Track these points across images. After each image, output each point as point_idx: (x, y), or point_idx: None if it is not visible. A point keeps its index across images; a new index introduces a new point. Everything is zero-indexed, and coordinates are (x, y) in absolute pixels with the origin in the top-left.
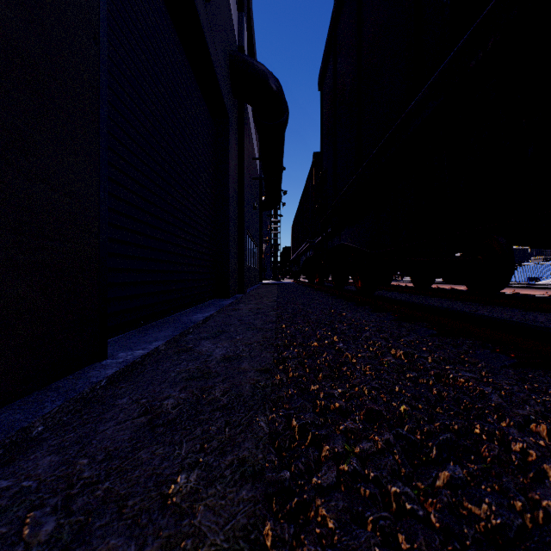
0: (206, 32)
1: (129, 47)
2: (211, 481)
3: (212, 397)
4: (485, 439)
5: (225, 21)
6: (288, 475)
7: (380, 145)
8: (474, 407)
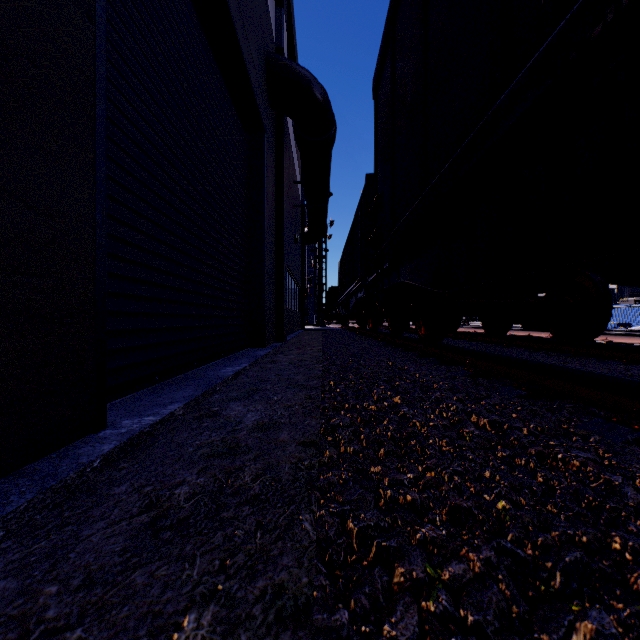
0: (237, 26)
1: (140, 37)
2: (232, 626)
3: (239, 483)
4: (635, 563)
5: (261, 17)
6: (347, 619)
7: (455, 156)
8: (605, 508)
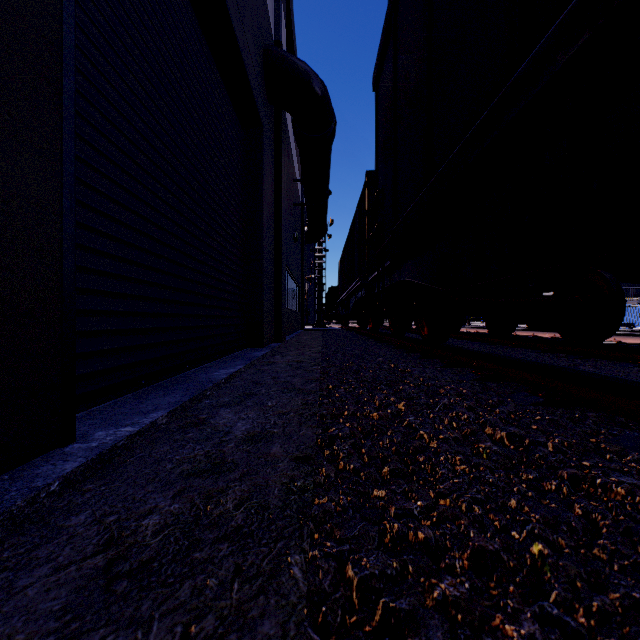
0: (232, 13)
1: (124, 15)
2: None
3: (220, 510)
4: None
5: (258, 7)
6: None
7: (465, 139)
8: None
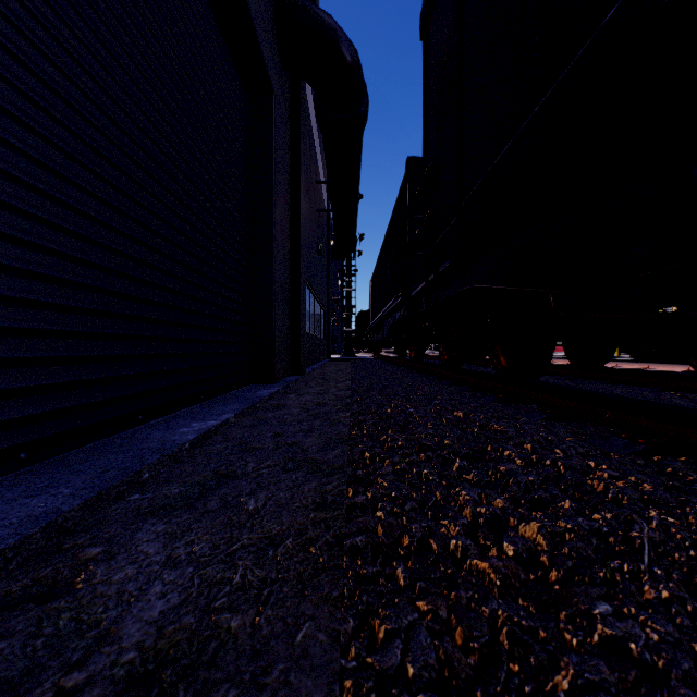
0: None
1: None
2: None
3: None
4: None
5: None
6: None
7: None
8: None
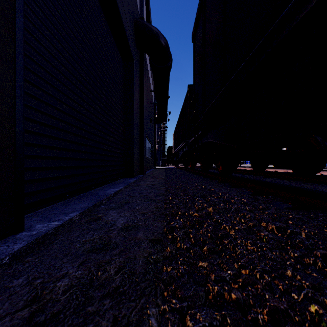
0: None
1: None
2: None
3: (106, 275)
4: None
5: None
6: None
7: (248, 58)
8: None
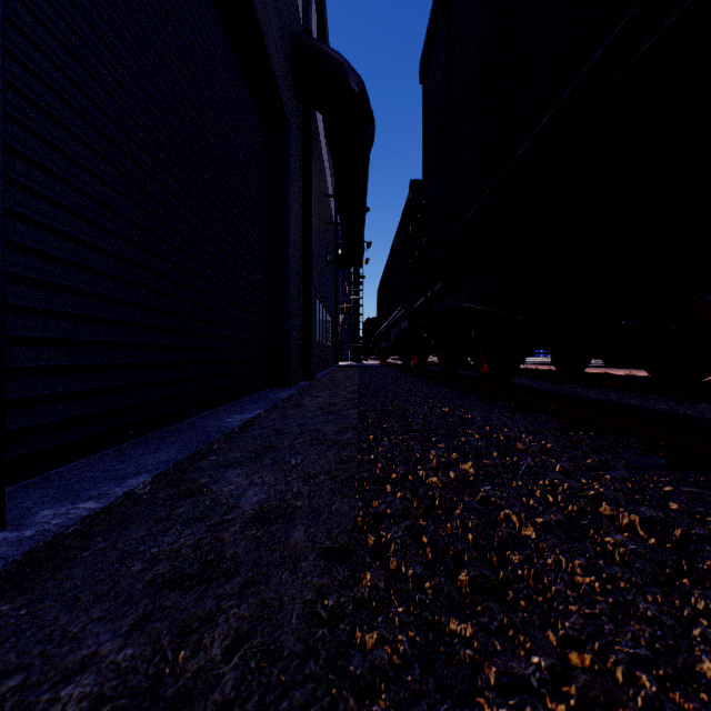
0: None
1: None
2: None
3: (198, 663)
4: None
5: None
6: None
7: (562, 100)
8: None
